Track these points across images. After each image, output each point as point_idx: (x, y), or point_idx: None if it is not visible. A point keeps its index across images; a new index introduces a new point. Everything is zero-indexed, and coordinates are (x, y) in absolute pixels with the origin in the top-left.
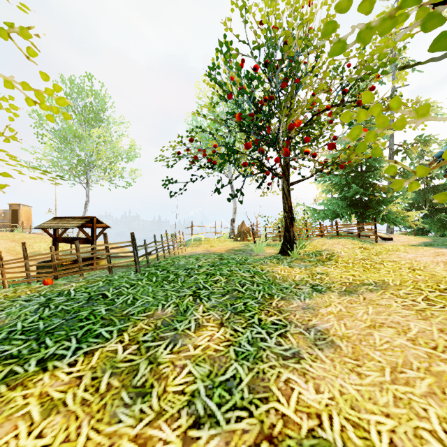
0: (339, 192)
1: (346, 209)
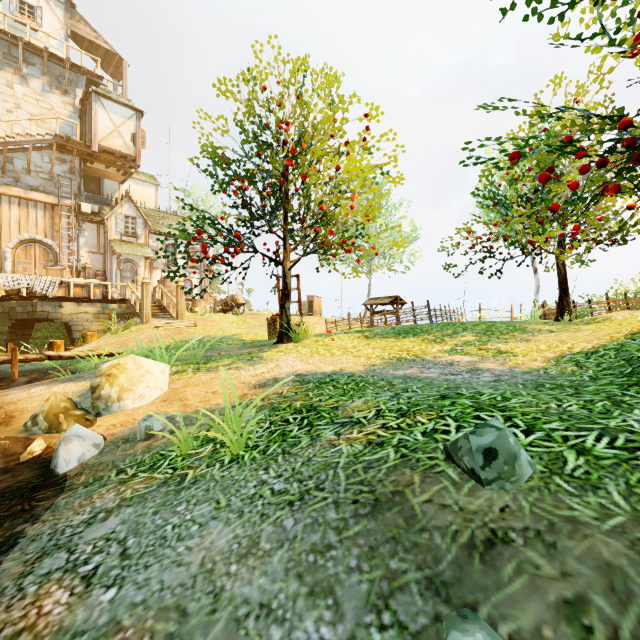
0: None
1: None
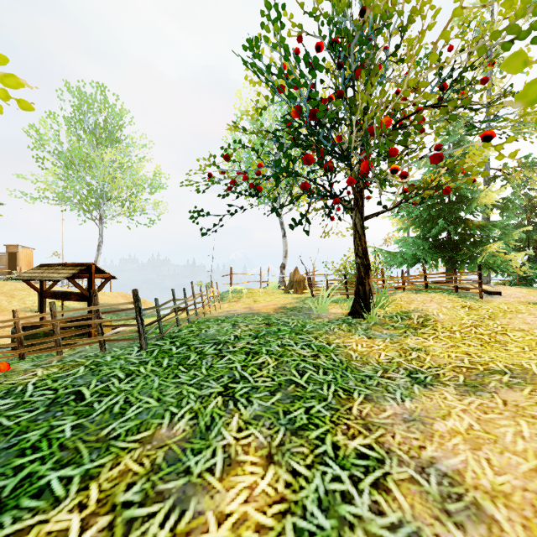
0: (419, 230)
1: (430, 252)
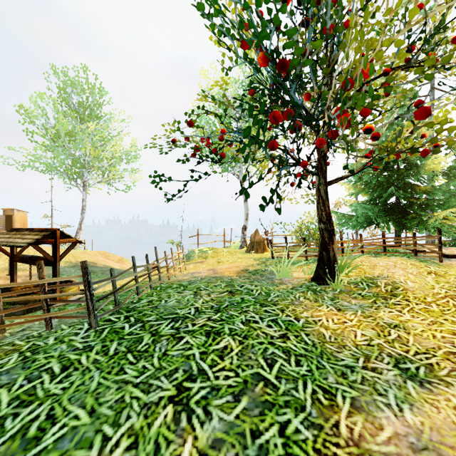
0: (369, 195)
1: (381, 216)
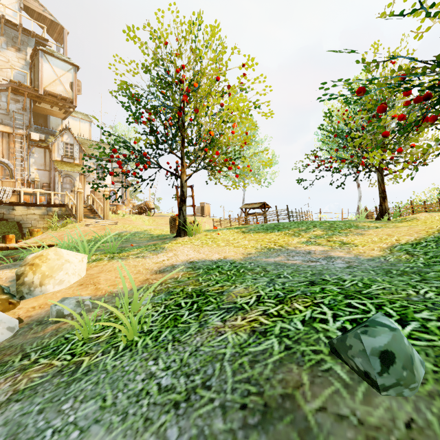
0: None
1: None
